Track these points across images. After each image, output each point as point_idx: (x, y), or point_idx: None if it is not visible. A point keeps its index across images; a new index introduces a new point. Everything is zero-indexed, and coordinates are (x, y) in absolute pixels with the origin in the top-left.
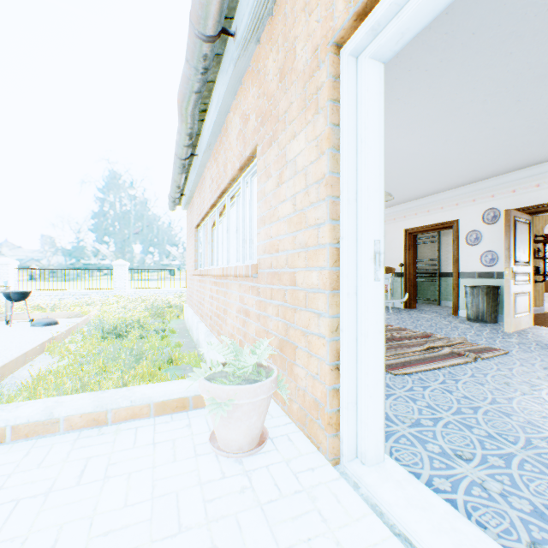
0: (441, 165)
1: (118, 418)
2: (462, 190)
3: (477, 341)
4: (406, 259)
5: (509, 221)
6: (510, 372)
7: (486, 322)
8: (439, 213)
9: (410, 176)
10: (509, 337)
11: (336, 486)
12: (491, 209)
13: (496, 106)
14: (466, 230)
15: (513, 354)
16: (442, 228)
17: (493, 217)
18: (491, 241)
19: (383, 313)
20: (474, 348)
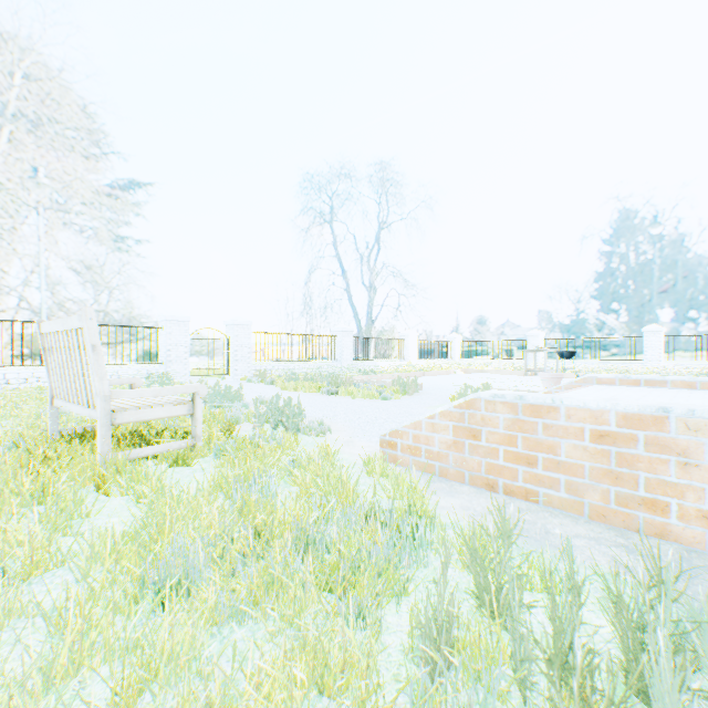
0: None
1: (703, 387)
2: None
3: None
4: None
5: None
6: None
7: None
8: None
9: None
10: None
11: None
12: None
13: None
14: None
15: None
16: None
17: None
18: None
19: None
20: None
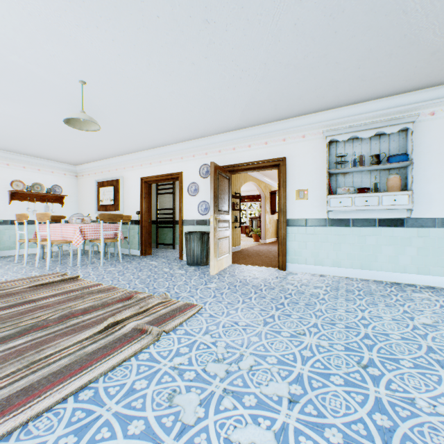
0: (158, 106)
1: None
2: (186, 145)
3: (181, 293)
4: (143, 206)
5: (214, 173)
6: (189, 356)
7: (201, 265)
8: (169, 165)
9: (131, 114)
10: (211, 282)
11: None
12: (205, 165)
13: (187, 18)
14: (189, 182)
15: (206, 309)
16: (171, 178)
17: (207, 172)
18: (205, 192)
19: None
20: (170, 311)
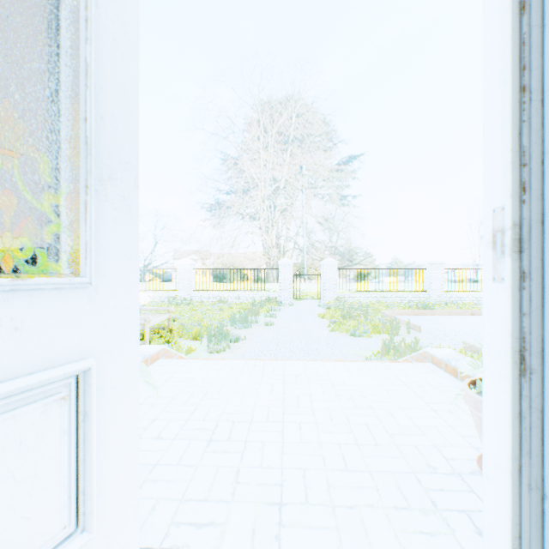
0: None
1: None
2: None
3: None
4: None
5: None
6: None
7: None
8: None
9: None
10: None
11: (446, 542)
12: None
13: None
14: None
15: None
16: None
17: None
18: None
19: (509, 345)
20: None
